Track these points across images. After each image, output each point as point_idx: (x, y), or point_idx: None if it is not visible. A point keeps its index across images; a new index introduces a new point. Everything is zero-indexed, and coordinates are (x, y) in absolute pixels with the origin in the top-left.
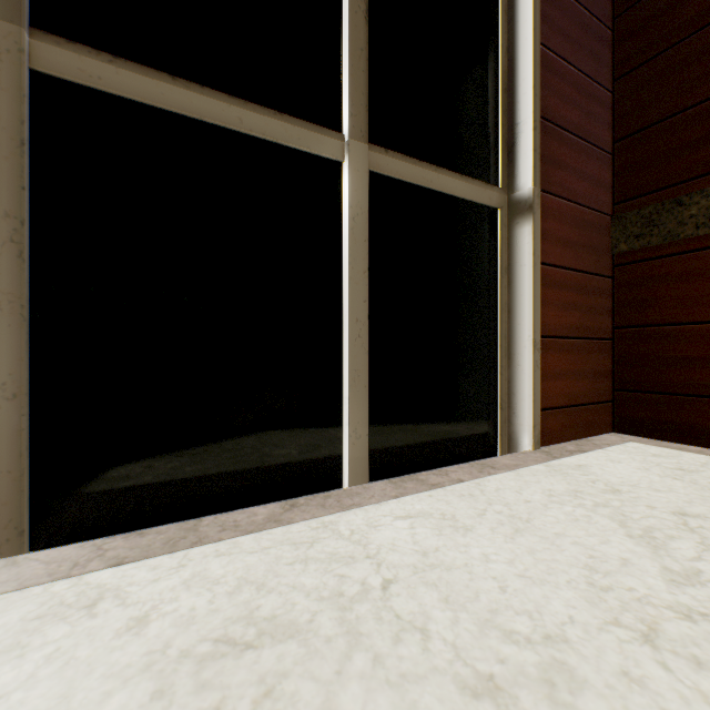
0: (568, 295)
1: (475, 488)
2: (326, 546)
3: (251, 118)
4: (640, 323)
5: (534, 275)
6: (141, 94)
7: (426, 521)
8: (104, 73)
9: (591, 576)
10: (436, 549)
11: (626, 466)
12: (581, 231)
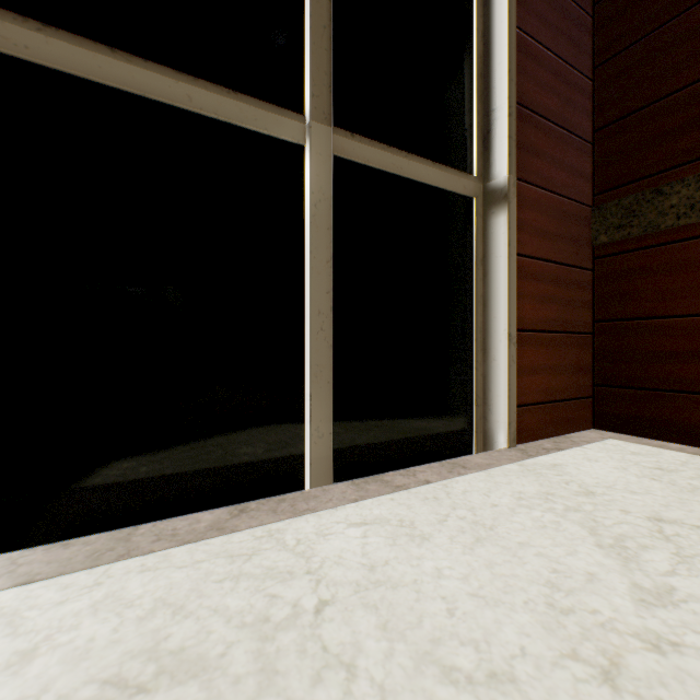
0: (546, 288)
1: (441, 490)
2: (265, 559)
3: (201, 96)
4: (620, 316)
5: (509, 267)
6: (75, 67)
7: (381, 529)
8: (32, 42)
9: (552, 595)
10: (386, 562)
11: (603, 465)
12: (560, 222)
